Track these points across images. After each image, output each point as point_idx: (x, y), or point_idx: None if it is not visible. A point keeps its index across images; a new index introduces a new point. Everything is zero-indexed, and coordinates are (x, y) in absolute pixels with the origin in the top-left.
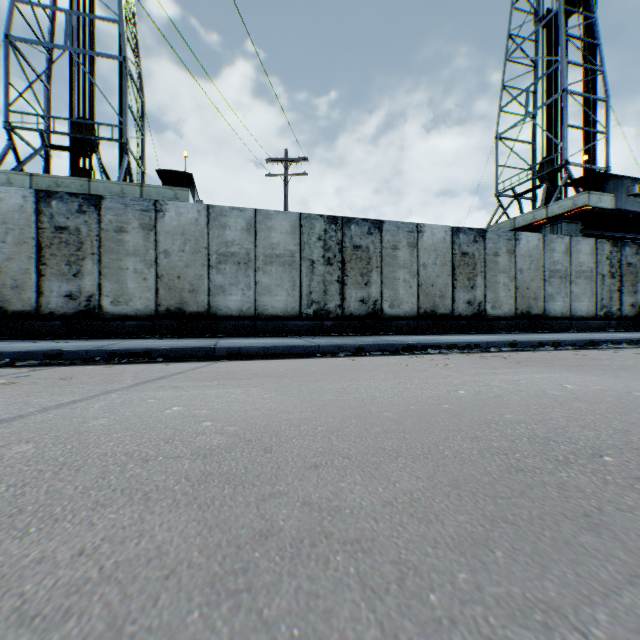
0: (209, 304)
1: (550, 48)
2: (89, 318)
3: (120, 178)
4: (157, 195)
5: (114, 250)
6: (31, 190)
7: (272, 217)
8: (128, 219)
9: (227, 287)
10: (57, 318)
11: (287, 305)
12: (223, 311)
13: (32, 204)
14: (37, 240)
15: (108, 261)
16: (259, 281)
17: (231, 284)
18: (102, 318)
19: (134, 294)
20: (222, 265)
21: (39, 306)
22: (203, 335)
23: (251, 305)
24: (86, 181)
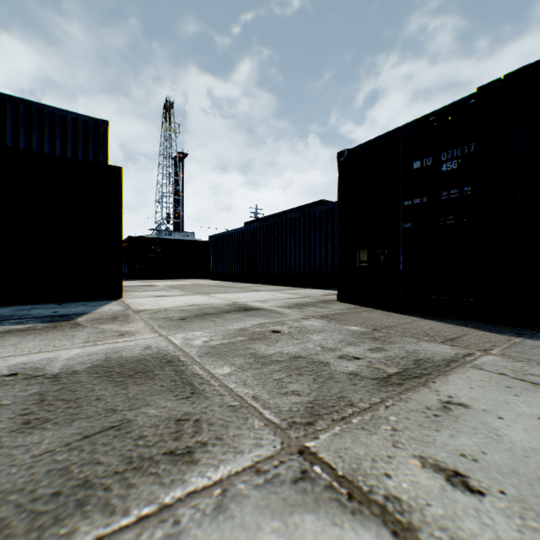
0: None
1: (176, 170)
2: None
3: None
4: None
5: None
6: None
7: None
8: None
9: None
10: None
11: None
12: None
13: None
14: None
15: None
16: None
17: None
18: None
19: None
20: None
21: None
22: None
23: None
24: None
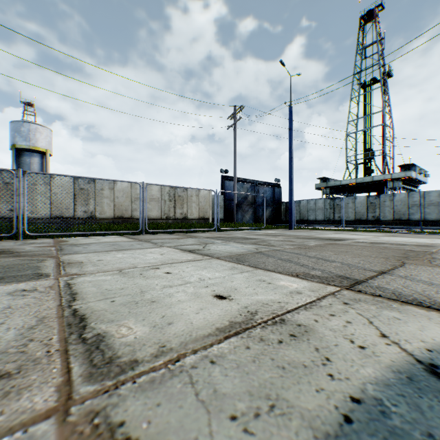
0: (407, 218)
1: None
2: (376, 221)
3: (382, 169)
4: (396, 176)
5: (382, 206)
6: (365, 196)
7: (429, 192)
8: (385, 199)
9: (413, 213)
10: (370, 221)
11: (435, 217)
12: (412, 219)
13: (365, 198)
14: (366, 205)
15: (380, 209)
16: (424, 211)
17: (414, 212)
18: (379, 221)
19: (387, 216)
20: (411, 207)
21: (366, 219)
22: (405, 225)
23: (421, 218)
24: (371, 177)
